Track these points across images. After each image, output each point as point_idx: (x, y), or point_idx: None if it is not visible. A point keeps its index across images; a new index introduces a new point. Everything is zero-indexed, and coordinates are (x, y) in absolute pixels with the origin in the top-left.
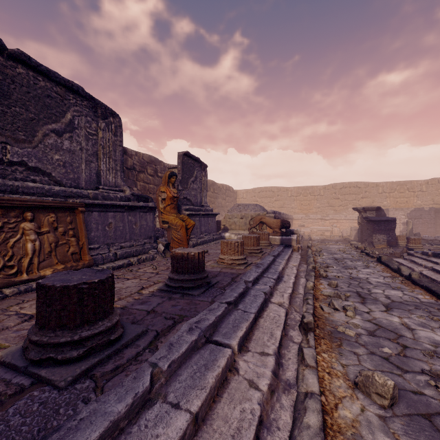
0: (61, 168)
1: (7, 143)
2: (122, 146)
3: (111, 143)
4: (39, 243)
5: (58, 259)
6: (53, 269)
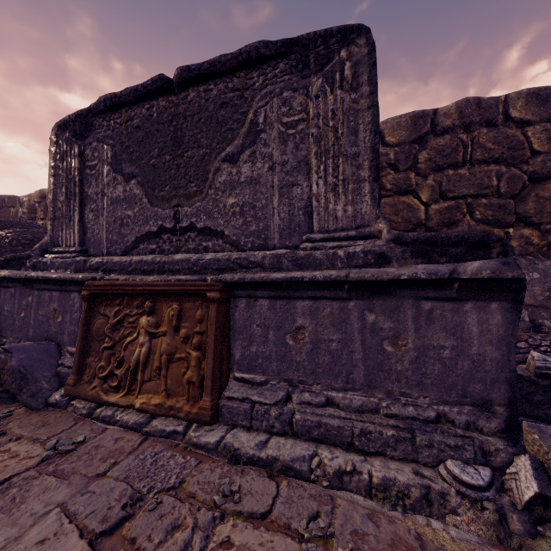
0: (238, 217)
1: (179, 205)
2: (374, 107)
3: (340, 117)
4: (146, 351)
5: (167, 384)
6: (146, 399)
